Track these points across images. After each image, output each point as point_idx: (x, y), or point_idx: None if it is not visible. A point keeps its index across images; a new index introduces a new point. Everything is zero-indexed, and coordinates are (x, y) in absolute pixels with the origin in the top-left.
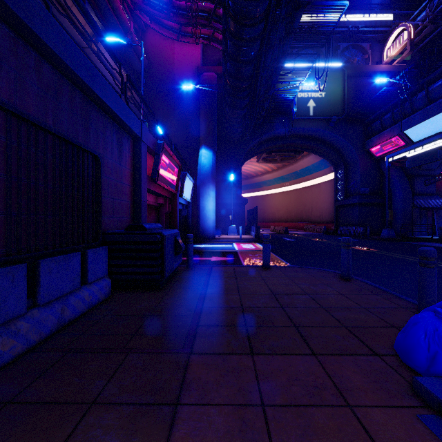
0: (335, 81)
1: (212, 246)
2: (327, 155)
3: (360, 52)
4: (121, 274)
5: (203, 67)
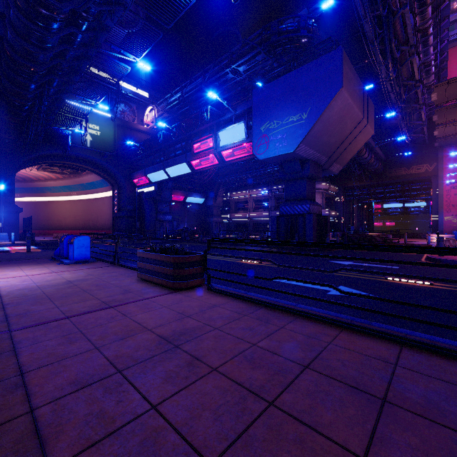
0: (108, 126)
1: None
2: (106, 177)
3: (130, 109)
4: None
5: None
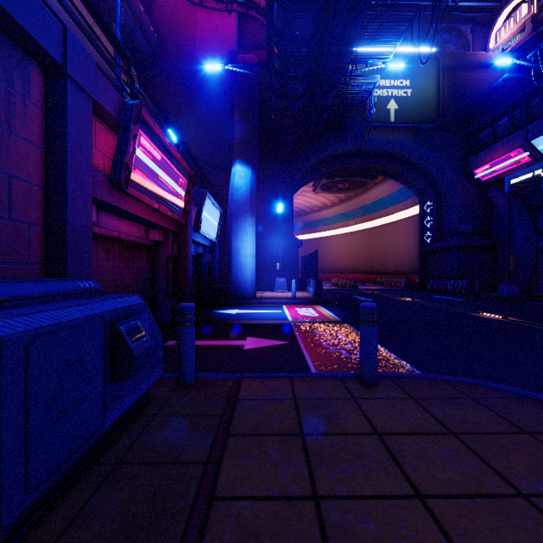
0: (425, 73)
1: (249, 313)
2: (411, 181)
3: (456, 38)
4: None
5: (238, 51)
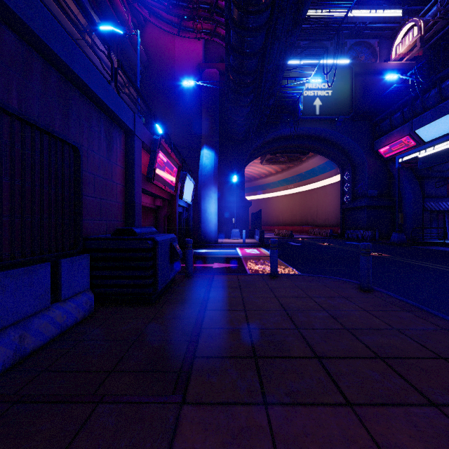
0: (342, 78)
1: (214, 251)
2: (334, 156)
3: (367, 50)
4: (105, 287)
5: (205, 64)
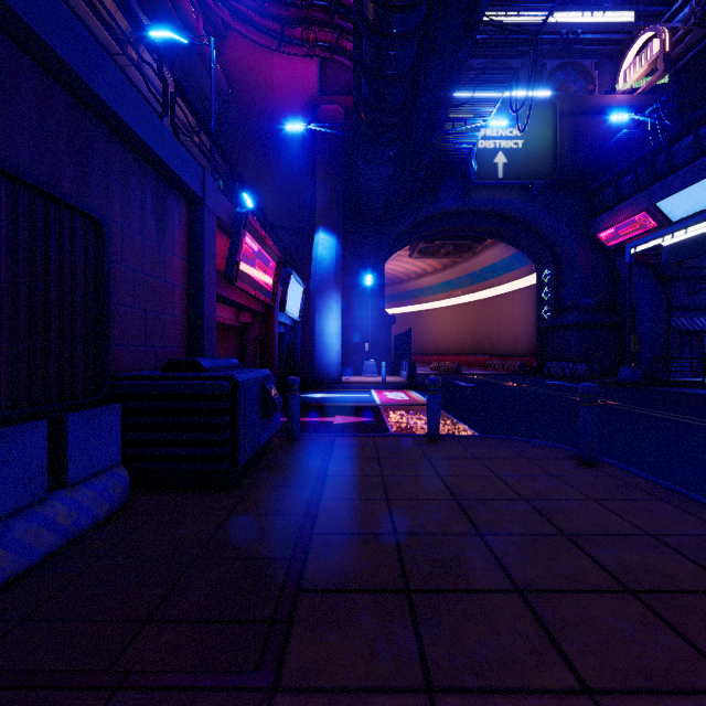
0: (539, 121)
1: (335, 397)
2: (526, 245)
3: (579, 76)
4: (149, 460)
5: (321, 97)
